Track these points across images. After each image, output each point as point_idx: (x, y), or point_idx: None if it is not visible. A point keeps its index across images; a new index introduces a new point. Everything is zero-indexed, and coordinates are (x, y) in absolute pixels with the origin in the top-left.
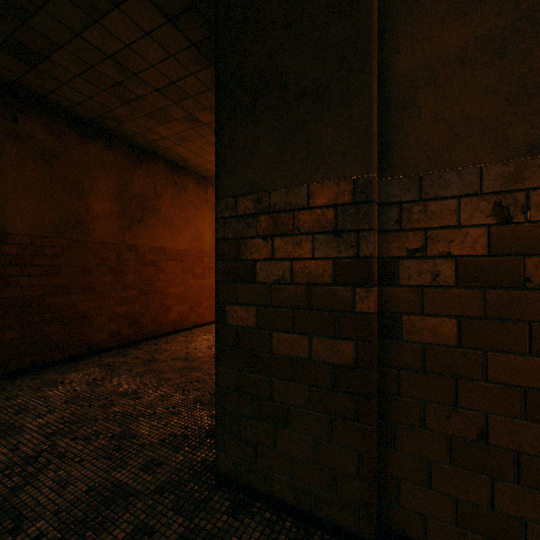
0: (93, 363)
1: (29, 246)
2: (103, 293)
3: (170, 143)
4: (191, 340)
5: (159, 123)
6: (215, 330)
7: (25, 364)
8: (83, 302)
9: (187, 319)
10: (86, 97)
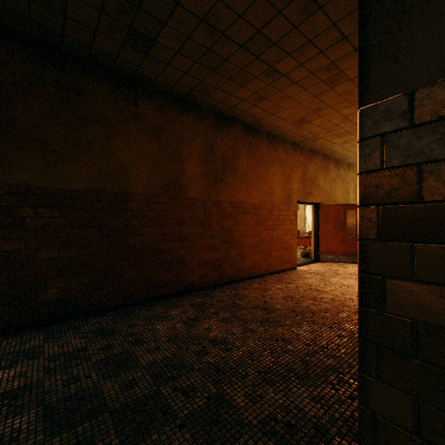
0: (187, 301)
1: (145, 203)
2: (194, 241)
3: (247, 106)
4: (265, 288)
5: (239, 85)
6: (360, 315)
7: (142, 296)
8: (180, 249)
9: (259, 267)
10: (182, 73)
